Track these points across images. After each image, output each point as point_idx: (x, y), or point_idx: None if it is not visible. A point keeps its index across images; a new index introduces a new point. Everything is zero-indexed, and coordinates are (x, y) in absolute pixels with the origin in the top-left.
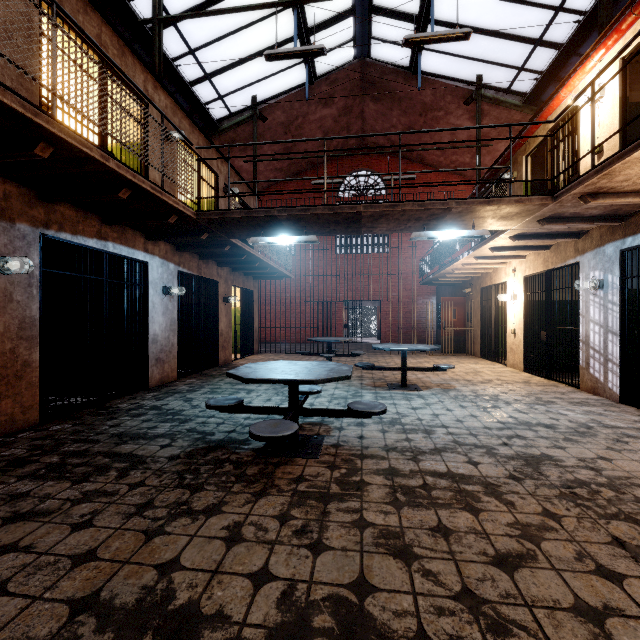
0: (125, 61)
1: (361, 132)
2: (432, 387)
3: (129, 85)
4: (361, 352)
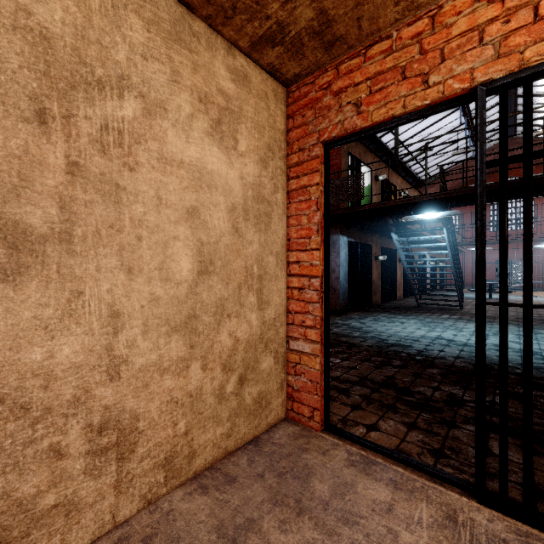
0: None
1: None
2: (543, 297)
3: None
4: (509, 286)
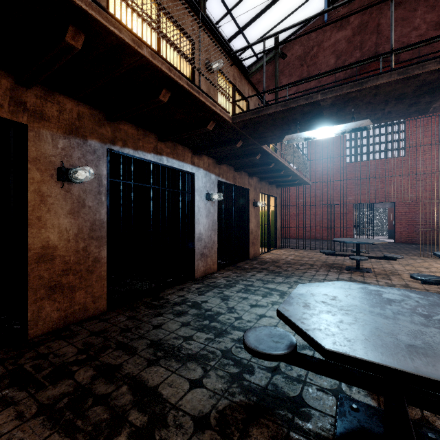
0: (176, 5)
1: (374, 47)
2: None
3: (179, 25)
4: (397, 256)
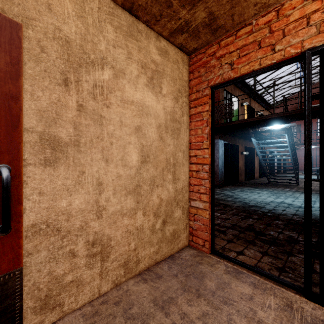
0: None
1: None
2: None
3: None
4: None
